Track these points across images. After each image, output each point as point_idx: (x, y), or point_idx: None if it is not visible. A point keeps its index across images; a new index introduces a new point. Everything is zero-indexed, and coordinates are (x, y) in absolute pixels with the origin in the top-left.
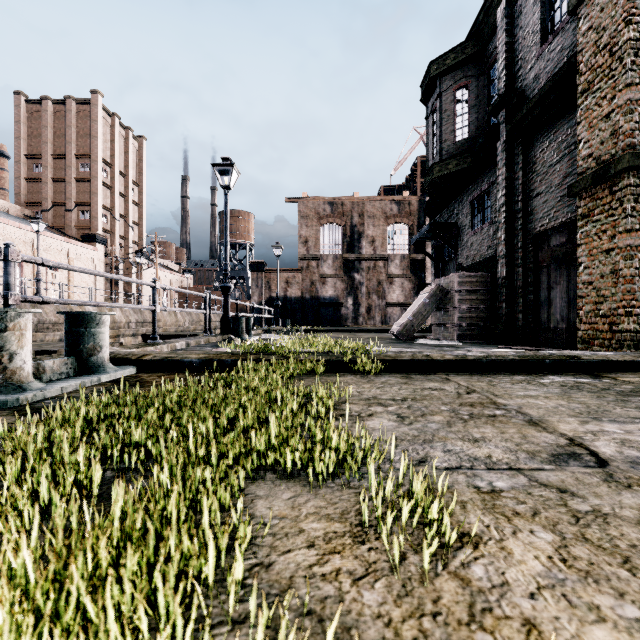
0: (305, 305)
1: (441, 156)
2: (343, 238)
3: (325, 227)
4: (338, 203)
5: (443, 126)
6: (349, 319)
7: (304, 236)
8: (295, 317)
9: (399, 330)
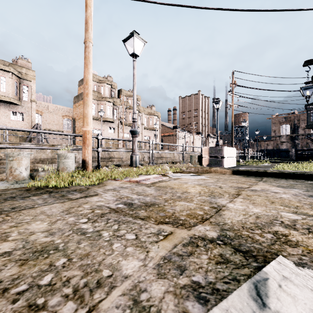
0: (274, 151)
1: (307, 123)
2: (290, 129)
3: (282, 126)
4: (288, 117)
5: (308, 117)
6: (293, 156)
7: (274, 129)
8: (270, 155)
9: (294, 158)
